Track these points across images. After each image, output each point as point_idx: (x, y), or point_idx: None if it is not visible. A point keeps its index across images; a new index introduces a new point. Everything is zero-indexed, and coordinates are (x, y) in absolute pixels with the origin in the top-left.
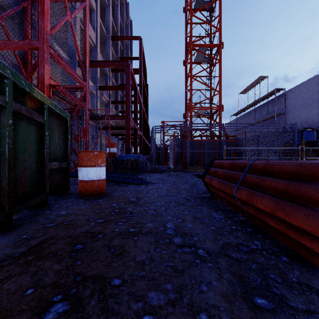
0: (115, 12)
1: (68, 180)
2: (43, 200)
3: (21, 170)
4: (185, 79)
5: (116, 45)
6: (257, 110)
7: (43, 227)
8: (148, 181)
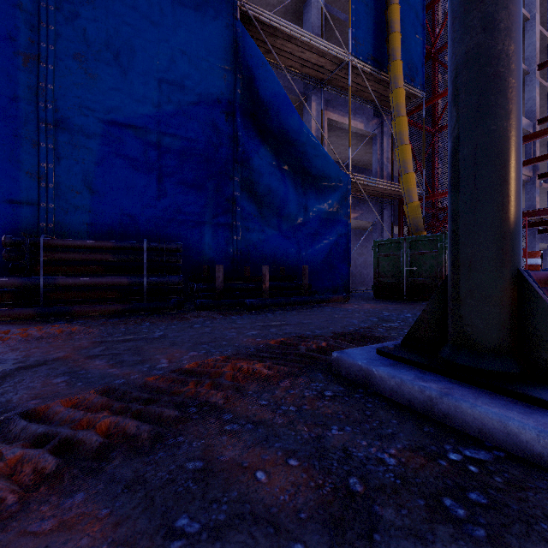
0: None
1: None
2: None
3: None
4: None
5: None
6: None
7: None
8: None
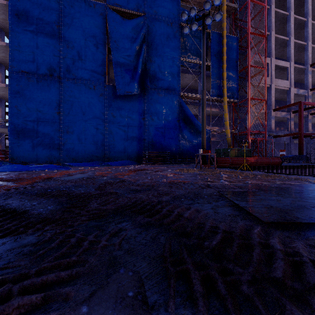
0: None
1: None
2: None
3: None
4: None
5: None
6: None
7: None
8: None
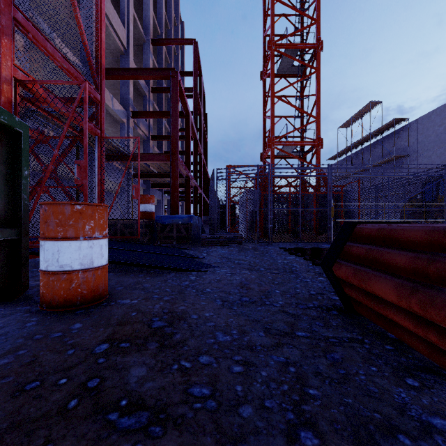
0: (159, 6)
1: (22, 268)
2: None
3: None
4: (263, 101)
5: (159, 54)
6: (366, 152)
7: None
8: (204, 262)
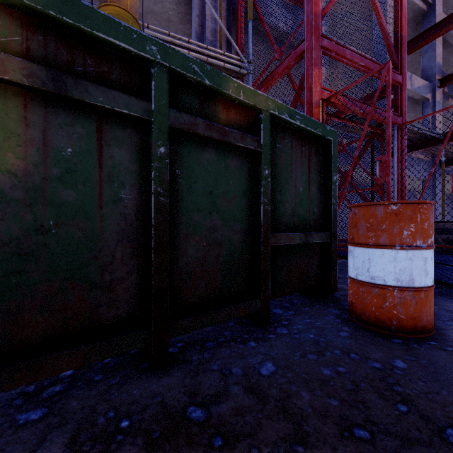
0: None
1: (331, 270)
2: (256, 310)
3: (203, 247)
4: None
5: None
6: None
7: (182, 406)
8: None
